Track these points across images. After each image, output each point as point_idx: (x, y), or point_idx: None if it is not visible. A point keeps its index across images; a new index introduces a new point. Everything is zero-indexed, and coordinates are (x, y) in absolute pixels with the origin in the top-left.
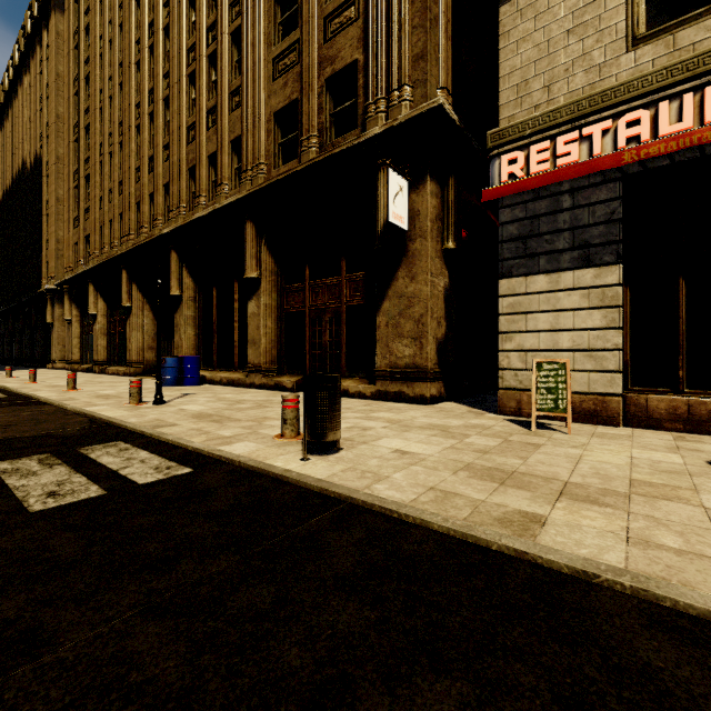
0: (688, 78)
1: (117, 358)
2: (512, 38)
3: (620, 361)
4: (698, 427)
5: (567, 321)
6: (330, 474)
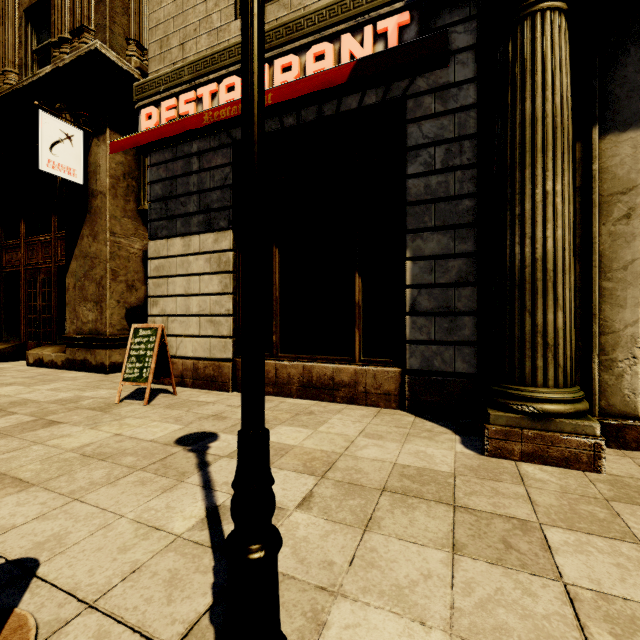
0: (267, 50)
1: None
2: None
3: (231, 326)
4: (282, 389)
5: (196, 286)
6: None
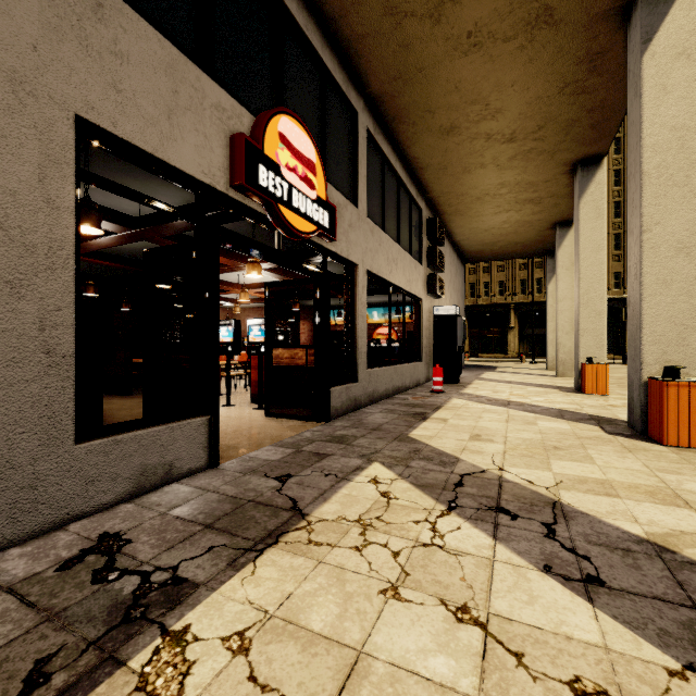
0: None
1: (479, 350)
2: None
3: None
4: None
5: None
6: None
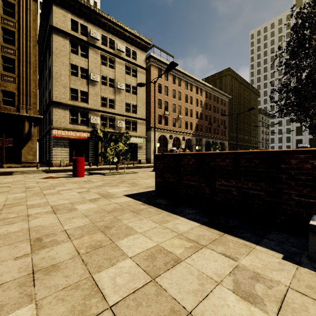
0: (75, 130)
1: None
2: (55, 113)
3: (69, 159)
4: None
5: (63, 154)
6: (56, 169)
